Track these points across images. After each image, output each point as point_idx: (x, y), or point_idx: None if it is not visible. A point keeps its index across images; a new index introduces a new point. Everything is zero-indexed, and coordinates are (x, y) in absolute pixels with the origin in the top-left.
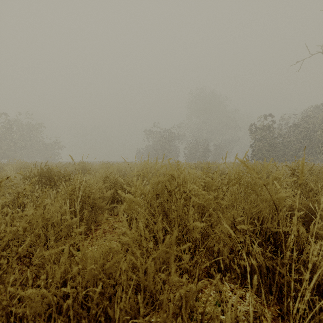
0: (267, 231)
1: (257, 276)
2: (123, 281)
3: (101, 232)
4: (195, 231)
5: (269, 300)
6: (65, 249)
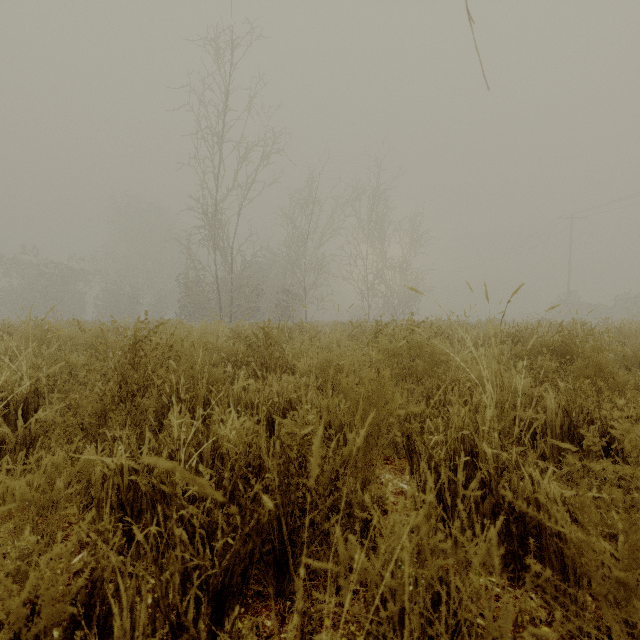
0: None
1: None
2: None
3: None
4: None
5: None
6: None
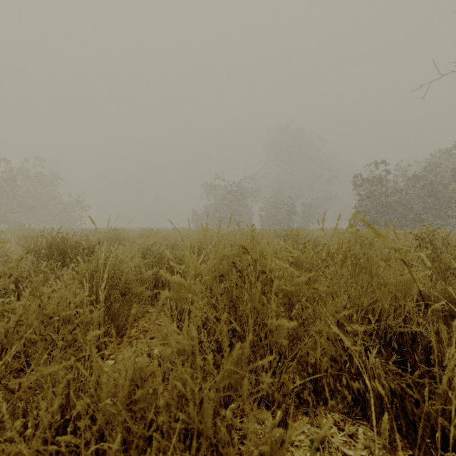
0: (388, 331)
1: (376, 403)
2: (162, 423)
3: (138, 332)
4: (279, 334)
5: (394, 440)
6: (60, 372)
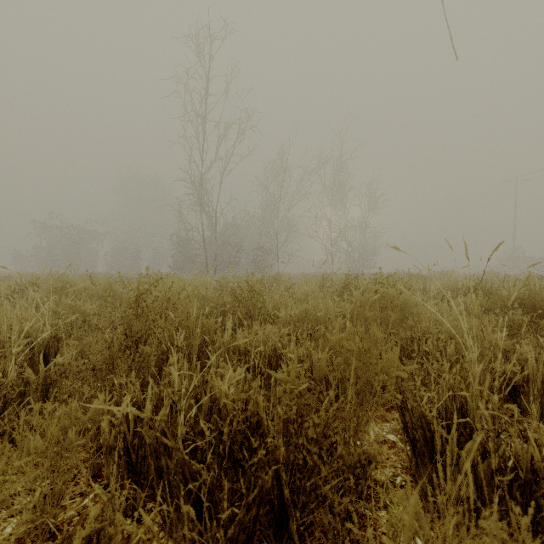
0: None
1: None
2: None
3: None
4: None
5: None
6: None
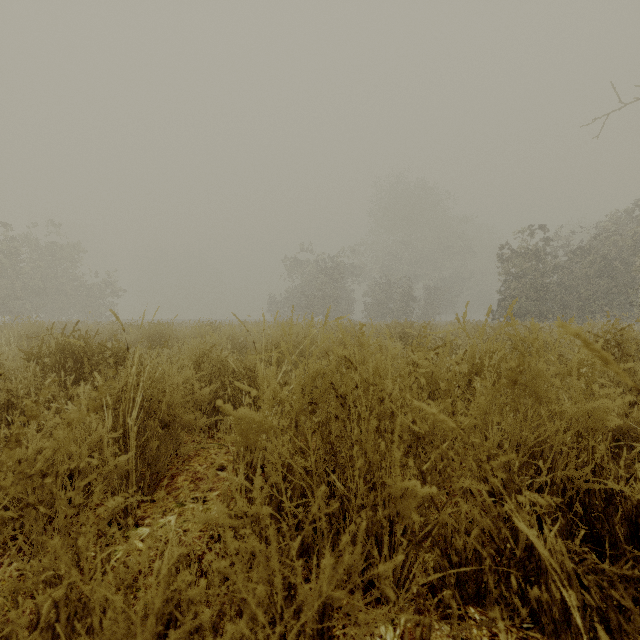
0: (567, 486)
1: (557, 607)
2: None
3: (188, 480)
4: (408, 504)
5: None
6: (20, 620)
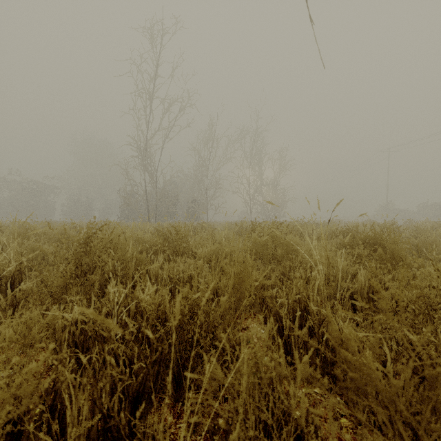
0: None
1: None
2: None
3: None
4: None
5: None
6: None
